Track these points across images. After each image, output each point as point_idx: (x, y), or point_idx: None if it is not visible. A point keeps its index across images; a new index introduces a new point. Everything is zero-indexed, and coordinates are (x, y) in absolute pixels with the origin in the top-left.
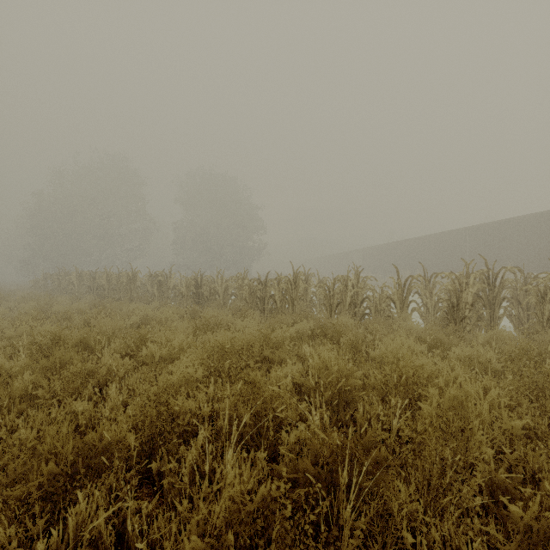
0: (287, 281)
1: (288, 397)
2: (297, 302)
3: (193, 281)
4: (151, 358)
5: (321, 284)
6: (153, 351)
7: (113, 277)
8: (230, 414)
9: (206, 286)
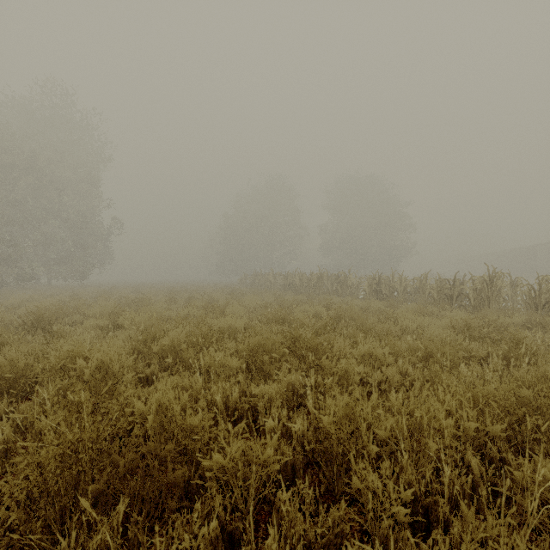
0: (481, 281)
1: (543, 351)
2: (494, 300)
3: (375, 280)
4: (405, 328)
5: (524, 284)
6: (408, 323)
7: (304, 276)
8: (505, 354)
9: (385, 285)
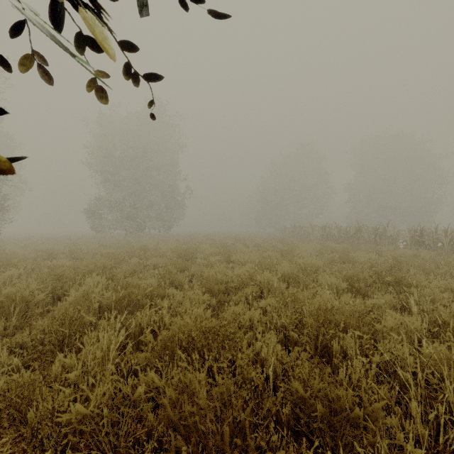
0: None
1: None
2: None
3: (417, 232)
4: None
5: None
6: None
7: (342, 229)
8: None
9: (428, 236)
